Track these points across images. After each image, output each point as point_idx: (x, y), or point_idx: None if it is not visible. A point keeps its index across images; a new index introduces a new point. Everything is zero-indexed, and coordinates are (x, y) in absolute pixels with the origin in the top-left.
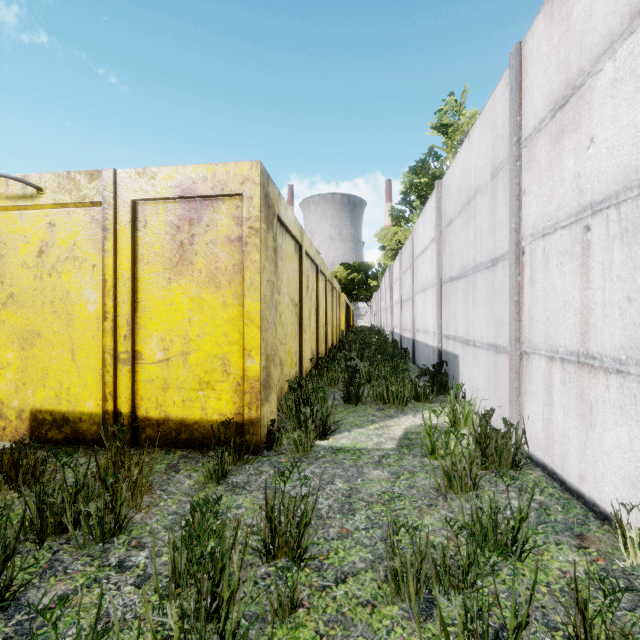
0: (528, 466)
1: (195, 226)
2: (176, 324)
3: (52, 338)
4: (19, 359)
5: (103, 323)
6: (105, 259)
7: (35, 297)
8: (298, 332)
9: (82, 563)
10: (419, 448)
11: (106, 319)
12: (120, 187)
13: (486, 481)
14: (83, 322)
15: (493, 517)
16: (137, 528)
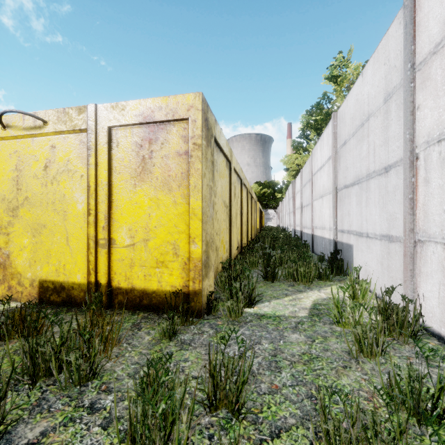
0: (424, 335)
1: (153, 144)
2: (139, 218)
3: (53, 228)
4: (31, 243)
5: (88, 217)
6: (89, 170)
7: (42, 199)
8: (228, 227)
9: (62, 403)
10: (327, 317)
11: (90, 214)
12: (100, 117)
13: (390, 347)
14: (74, 217)
15: (412, 384)
16: (107, 374)
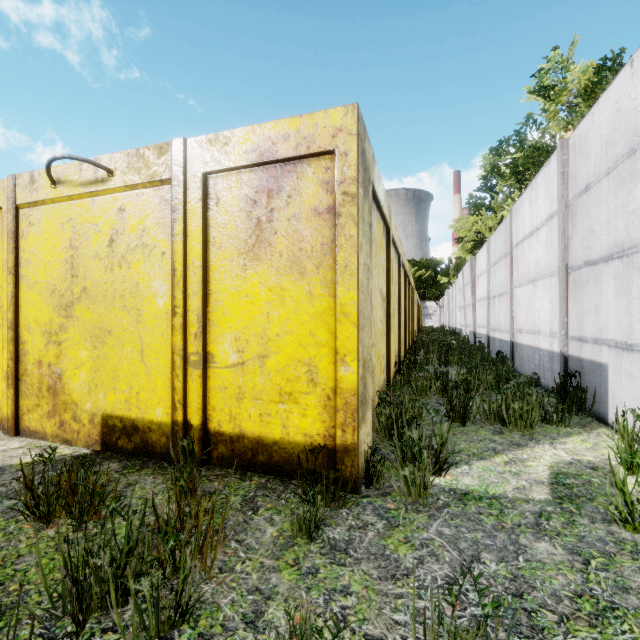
0: None
1: (274, 198)
2: (252, 320)
3: (122, 336)
4: (91, 358)
5: (172, 319)
6: (174, 245)
7: (106, 291)
8: (385, 331)
9: None
10: (591, 504)
11: (175, 314)
12: (190, 159)
13: None
14: (152, 318)
15: None
16: (206, 614)
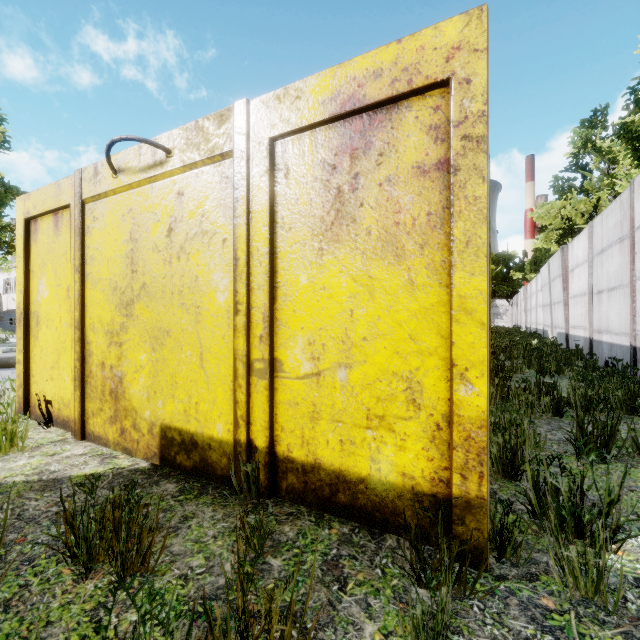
0: None
1: (360, 159)
2: (330, 319)
3: (180, 337)
4: (150, 362)
5: (234, 318)
6: (236, 229)
7: (164, 287)
8: None
9: None
10: None
11: (237, 312)
12: (254, 124)
13: None
14: (212, 317)
15: None
16: None
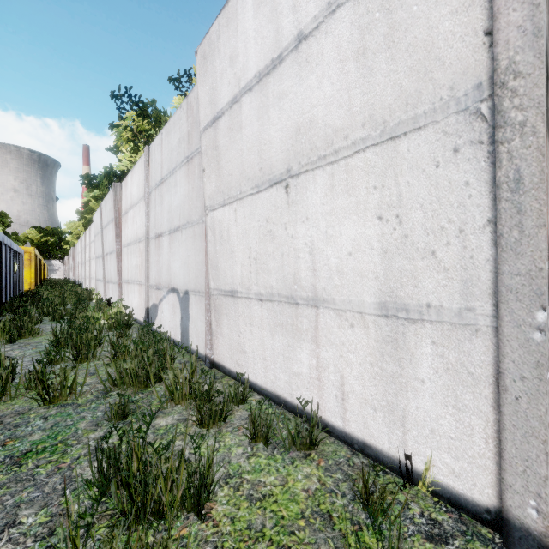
0: None
1: None
2: None
3: None
4: None
5: None
6: None
7: None
8: (36, 276)
9: None
10: None
11: None
12: None
13: None
14: None
15: None
16: None
